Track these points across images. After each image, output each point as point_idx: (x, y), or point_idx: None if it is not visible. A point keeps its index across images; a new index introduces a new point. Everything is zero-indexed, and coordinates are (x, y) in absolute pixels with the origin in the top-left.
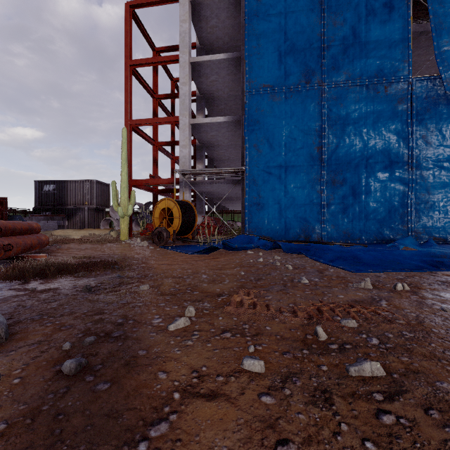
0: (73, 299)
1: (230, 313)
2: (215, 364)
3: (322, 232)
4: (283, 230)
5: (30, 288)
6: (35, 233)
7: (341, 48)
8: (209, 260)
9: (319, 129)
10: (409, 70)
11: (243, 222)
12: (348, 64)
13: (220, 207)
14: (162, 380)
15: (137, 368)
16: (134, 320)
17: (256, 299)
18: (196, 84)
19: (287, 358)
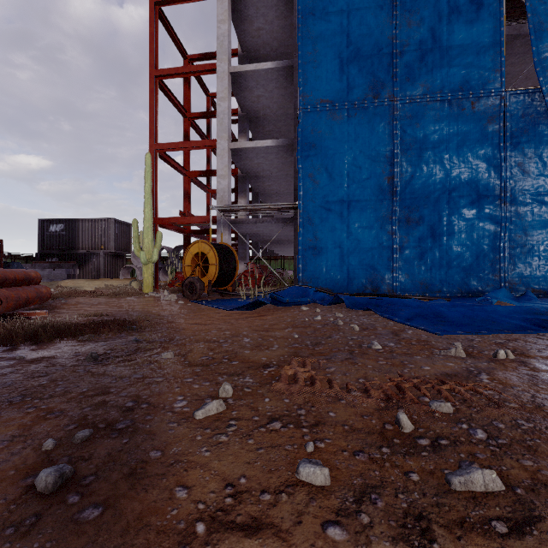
0: (71, 373)
1: (281, 392)
2: (259, 473)
3: (394, 283)
4: (345, 280)
5: (17, 357)
6: (34, 284)
7: (417, 54)
8: (253, 318)
9: (390, 154)
10: (502, 82)
11: (296, 270)
12: (426, 74)
13: (267, 251)
14: (181, 500)
15: (145, 481)
16: (149, 403)
17: (314, 372)
18: (237, 99)
19: (361, 461)
